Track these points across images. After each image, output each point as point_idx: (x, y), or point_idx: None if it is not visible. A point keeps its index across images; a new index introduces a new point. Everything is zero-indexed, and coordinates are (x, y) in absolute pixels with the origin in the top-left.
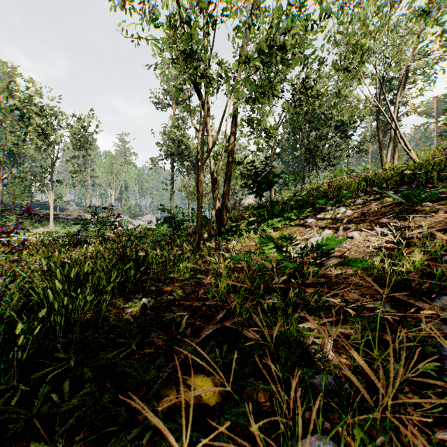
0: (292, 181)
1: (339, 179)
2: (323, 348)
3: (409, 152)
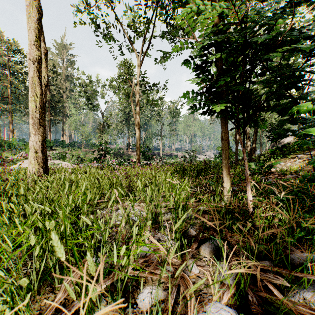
0: None
1: None
2: None
3: None
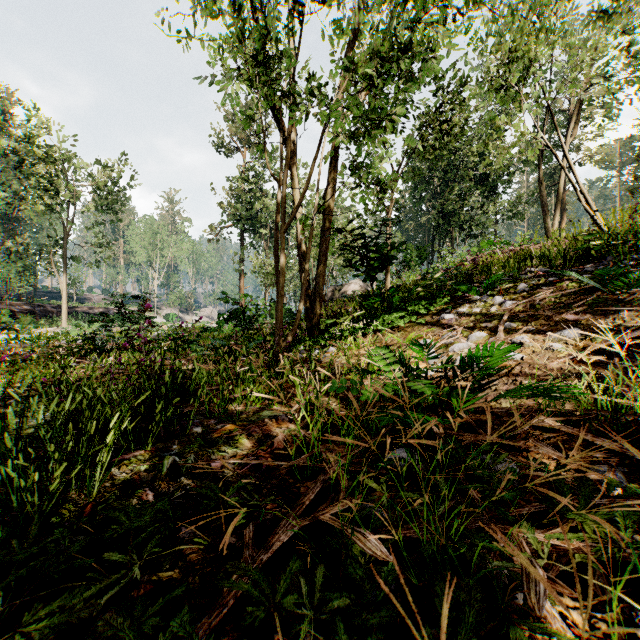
0: (417, 259)
1: (487, 256)
2: (530, 593)
3: (593, 214)
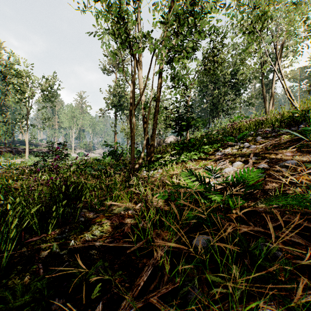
0: (202, 125)
1: (237, 123)
2: None
3: (292, 102)
